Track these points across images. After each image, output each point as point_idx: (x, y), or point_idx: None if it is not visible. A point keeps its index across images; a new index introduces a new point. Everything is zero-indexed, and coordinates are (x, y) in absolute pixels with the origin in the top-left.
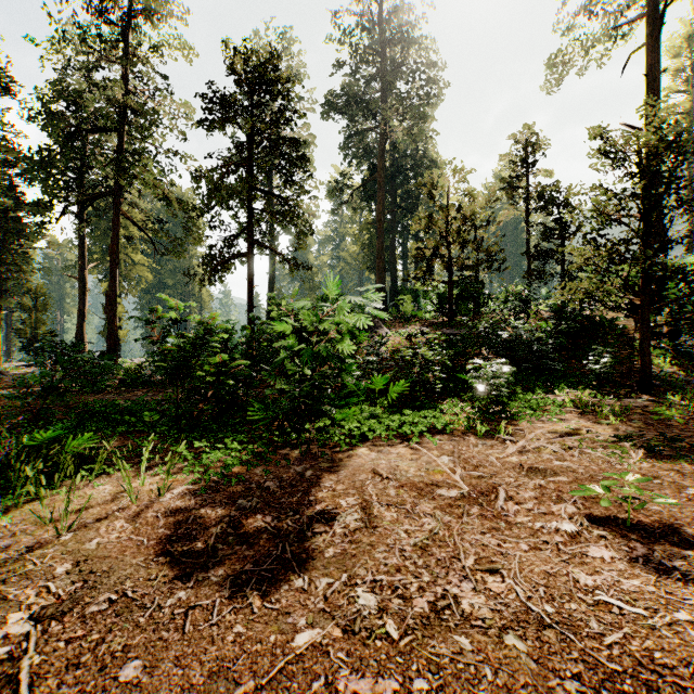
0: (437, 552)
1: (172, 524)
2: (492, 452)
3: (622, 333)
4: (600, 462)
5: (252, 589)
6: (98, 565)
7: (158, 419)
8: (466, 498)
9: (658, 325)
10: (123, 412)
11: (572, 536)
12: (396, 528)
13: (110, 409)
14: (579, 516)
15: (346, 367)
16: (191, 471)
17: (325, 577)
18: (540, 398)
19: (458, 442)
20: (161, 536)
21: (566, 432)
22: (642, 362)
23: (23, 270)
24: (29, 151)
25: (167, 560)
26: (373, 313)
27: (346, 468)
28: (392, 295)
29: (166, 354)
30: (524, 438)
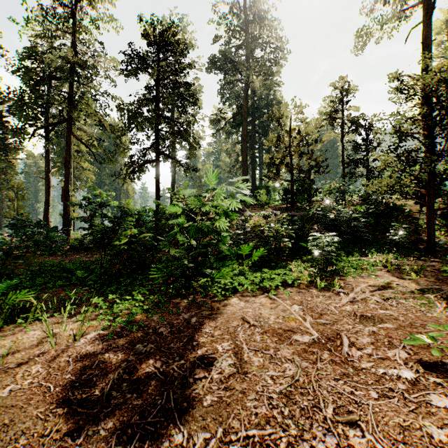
0: (300, 400)
1: (79, 369)
2: (331, 302)
3: (408, 214)
4: (413, 311)
5: (134, 447)
6: (2, 416)
7: (88, 275)
8: (317, 343)
9: (439, 209)
10: (64, 270)
11: (411, 383)
12: (263, 374)
13: (55, 268)
14: (414, 363)
15: (222, 238)
16: (104, 317)
17: (203, 430)
18: (358, 259)
19: (304, 294)
20: (66, 382)
21: (381, 285)
22: (428, 234)
23: (8, 173)
24: (10, 92)
25: (64, 410)
26: (242, 199)
27: (222, 316)
28: (252, 190)
29: (92, 229)
30: (353, 291)
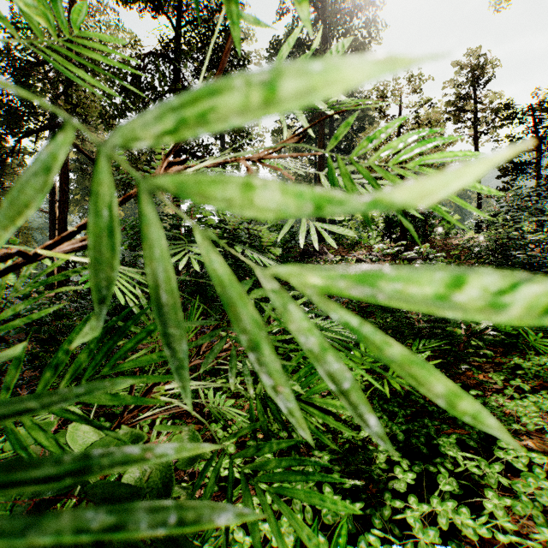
0: None
1: None
2: None
3: None
4: None
5: None
6: None
7: None
8: None
9: None
10: None
11: None
12: None
13: None
14: None
15: None
16: None
17: None
18: None
19: None
20: None
21: None
22: None
23: None
24: None
25: None
26: None
27: None
28: None
29: None
30: None
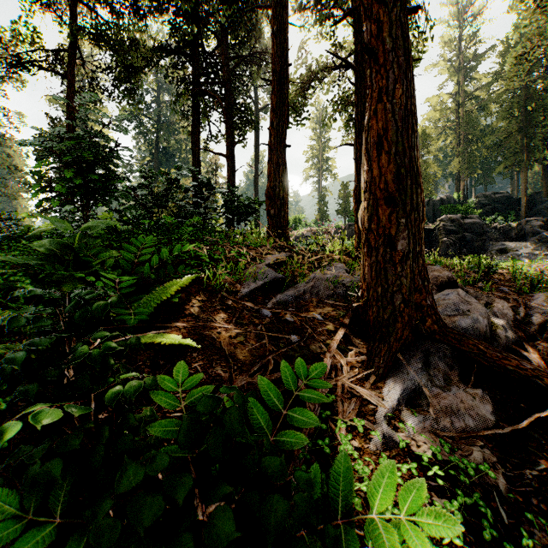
0: None
1: None
2: None
3: None
4: None
5: None
6: None
7: None
8: None
9: None
10: None
11: None
12: None
13: None
14: None
15: None
16: None
17: None
18: None
19: None
20: None
21: None
22: None
23: None
24: None
25: None
26: None
27: None
28: None
29: None
30: None
